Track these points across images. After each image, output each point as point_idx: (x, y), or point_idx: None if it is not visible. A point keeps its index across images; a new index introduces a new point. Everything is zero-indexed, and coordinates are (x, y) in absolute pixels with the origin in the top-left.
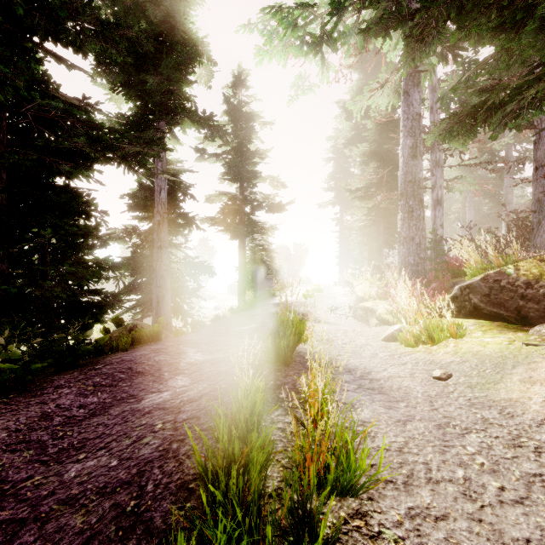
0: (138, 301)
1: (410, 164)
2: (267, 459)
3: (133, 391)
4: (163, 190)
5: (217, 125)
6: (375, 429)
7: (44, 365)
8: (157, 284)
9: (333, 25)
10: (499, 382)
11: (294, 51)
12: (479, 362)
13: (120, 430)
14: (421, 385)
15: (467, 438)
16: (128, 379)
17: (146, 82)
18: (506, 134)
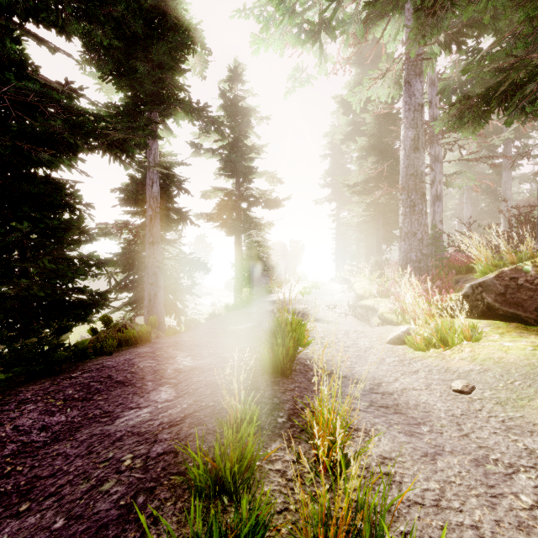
0: (129, 298)
1: (411, 157)
2: (262, 535)
3: (108, 406)
4: (156, 183)
5: (212, 117)
6: (400, 470)
7: (8, 376)
8: (149, 282)
9: (332, 12)
10: (534, 398)
11: (291, 39)
12: (504, 371)
13: (80, 466)
14: (441, 400)
15: (517, 481)
16: (105, 390)
17: (137, 70)
18: (504, 129)
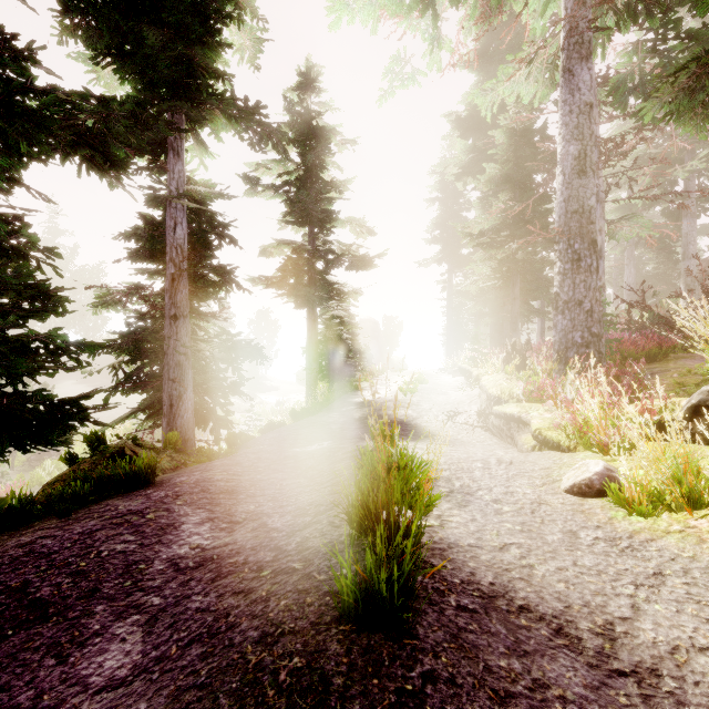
0: (141, 402)
1: (574, 185)
2: None
3: None
4: (180, 225)
5: (268, 125)
6: None
7: None
8: (170, 377)
9: None
10: None
11: (389, 4)
12: None
13: None
14: None
15: None
16: None
17: None
18: (685, 159)
